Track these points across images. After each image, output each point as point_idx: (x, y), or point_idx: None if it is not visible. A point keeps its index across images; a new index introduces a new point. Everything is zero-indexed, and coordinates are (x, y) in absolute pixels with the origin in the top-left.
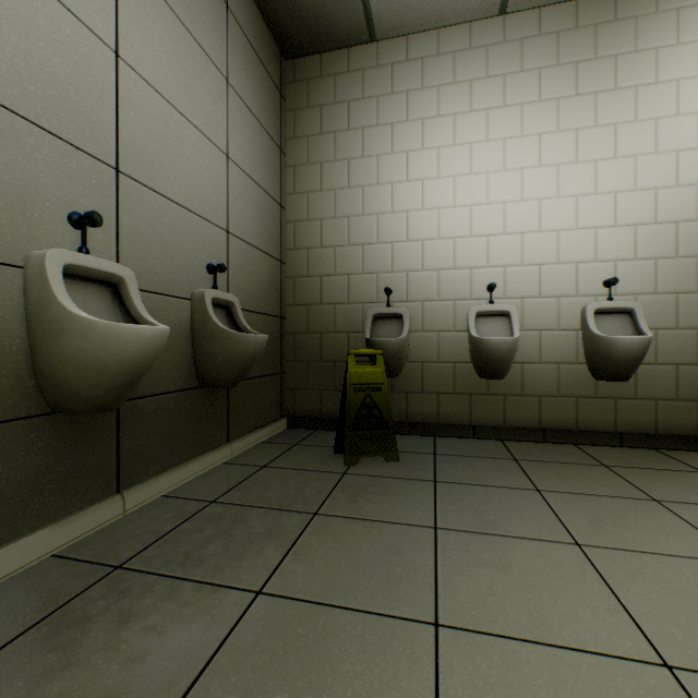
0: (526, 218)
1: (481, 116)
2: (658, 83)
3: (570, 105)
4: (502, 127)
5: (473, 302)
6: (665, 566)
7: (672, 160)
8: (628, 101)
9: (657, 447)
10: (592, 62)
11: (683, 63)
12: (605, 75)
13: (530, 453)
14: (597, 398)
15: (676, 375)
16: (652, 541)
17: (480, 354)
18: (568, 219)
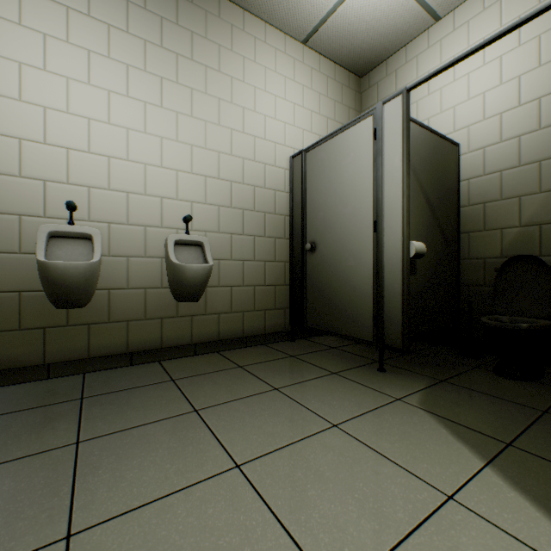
0: (114, 143)
1: (60, 10)
2: (221, 72)
3: (157, 53)
4: (87, 36)
5: (49, 220)
6: (164, 517)
7: (229, 135)
8: (202, 75)
9: (220, 350)
10: (175, 26)
11: (235, 67)
12: (185, 44)
13: (108, 383)
14: (179, 317)
15: (231, 294)
16: (169, 476)
17: (48, 281)
18: (155, 156)
